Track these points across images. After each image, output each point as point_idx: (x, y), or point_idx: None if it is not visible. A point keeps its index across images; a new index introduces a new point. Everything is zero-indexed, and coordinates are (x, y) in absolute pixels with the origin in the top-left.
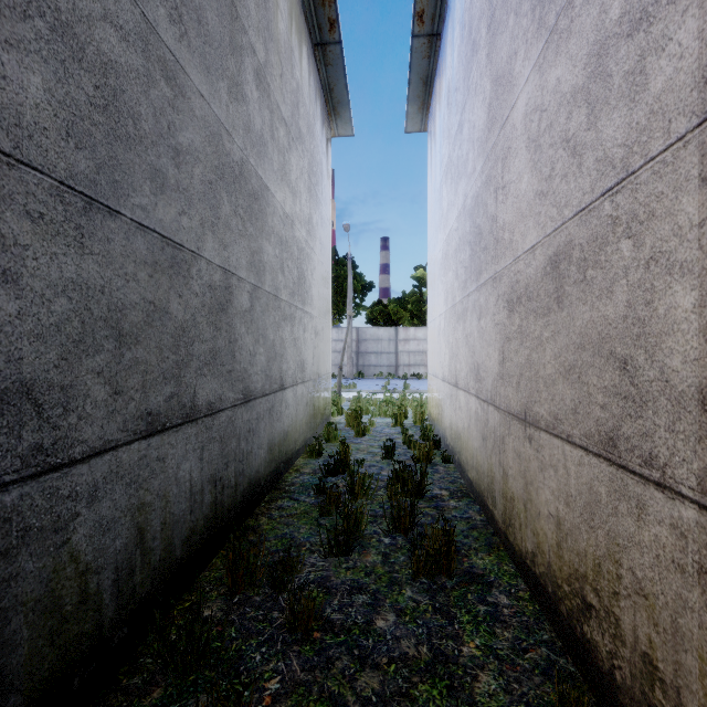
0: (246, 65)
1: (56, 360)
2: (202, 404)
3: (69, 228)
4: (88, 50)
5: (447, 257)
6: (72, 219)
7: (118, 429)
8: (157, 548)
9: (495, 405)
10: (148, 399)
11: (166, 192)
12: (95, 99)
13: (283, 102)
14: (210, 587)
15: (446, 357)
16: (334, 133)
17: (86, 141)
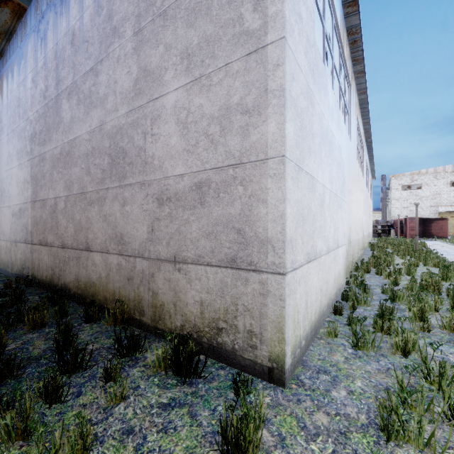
0: None
1: None
2: None
3: None
4: None
5: None
6: None
7: None
8: None
9: (9, 241)
10: None
11: None
12: None
13: None
14: None
15: None
16: None
17: None
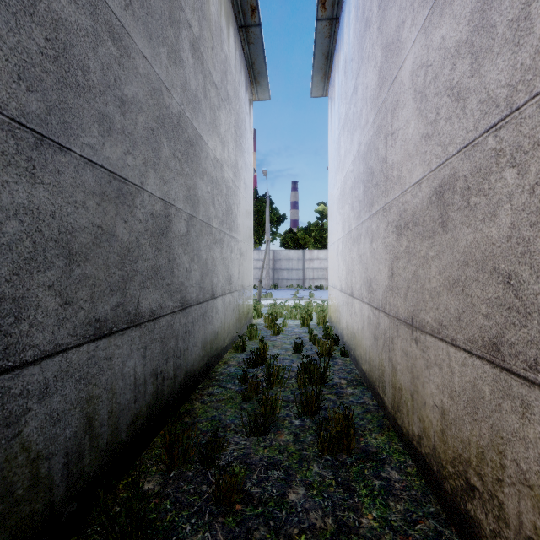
0: (183, 37)
1: (8, 275)
2: (145, 312)
3: (20, 159)
4: (40, 6)
5: (344, 194)
6: (23, 152)
7: (68, 334)
8: (104, 433)
9: (385, 312)
10: (96, 308)
11: (112, 135)
12: (46, 50)
13: (214, 69)
14: (151, 463)
15: (344, 272)
16: (255, 97)
17: (37, 86)
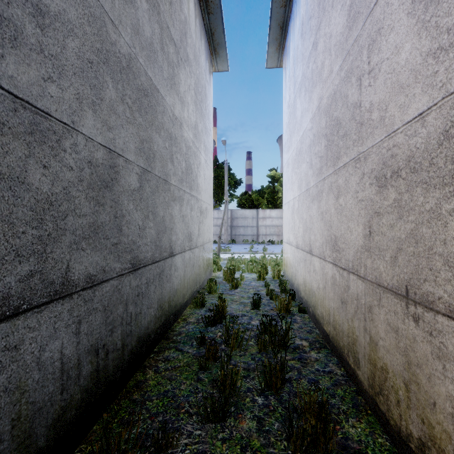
0: None
1: None
2: (79, 278)
3: None
4: None
5: (301, 153)
6: None
7: None
8: (4, 451)
9: (358, 275)
10: None
11: (20, 49)
12: None
13: (172, 25)
14: None
15: (300, 230)
16: (214, 68)
17: None
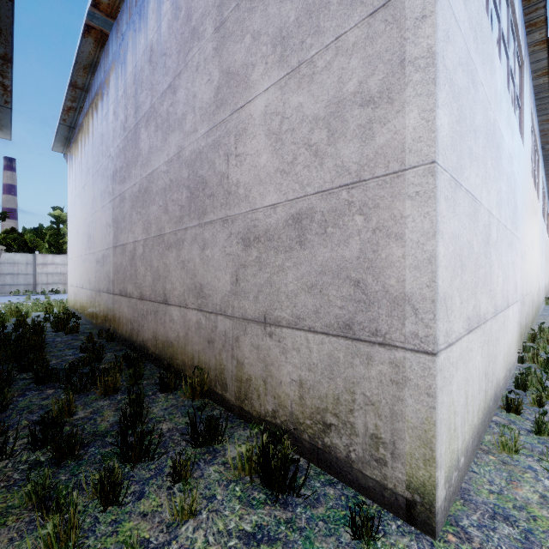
0: None
1: None
2: None
3: None
4: None
5: (79, 234)
6: None
7: None
8: None
9: (94, 290)
10: None
11: None
12: None
13: None
14: None
15: (79, 276)
16: None
17: None
